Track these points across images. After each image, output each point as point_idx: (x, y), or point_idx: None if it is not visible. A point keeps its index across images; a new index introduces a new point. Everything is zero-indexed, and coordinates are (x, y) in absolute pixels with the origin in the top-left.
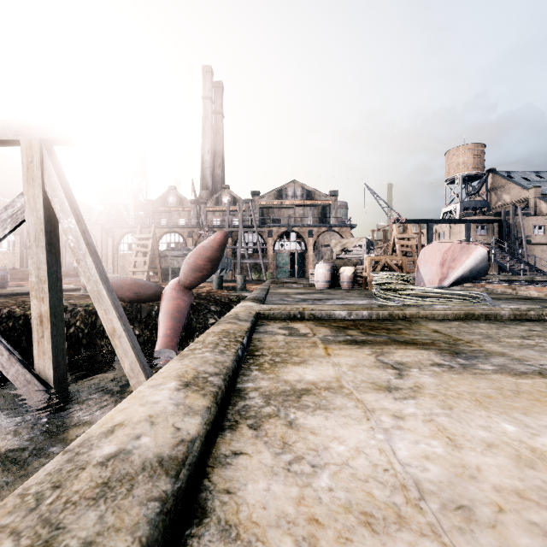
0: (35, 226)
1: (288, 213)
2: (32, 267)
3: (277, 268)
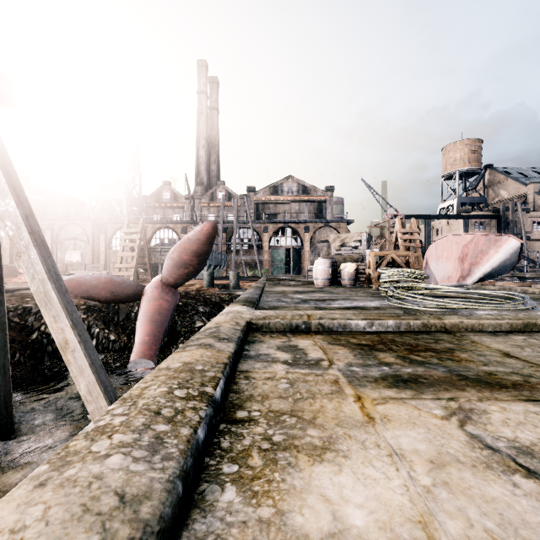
0: None
1: (284, 209)
2: None
3: (272, 265)
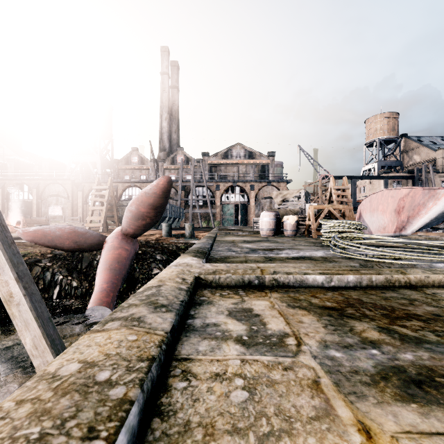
0: None
1: (233, 170)
2: None
3: (223, 217)
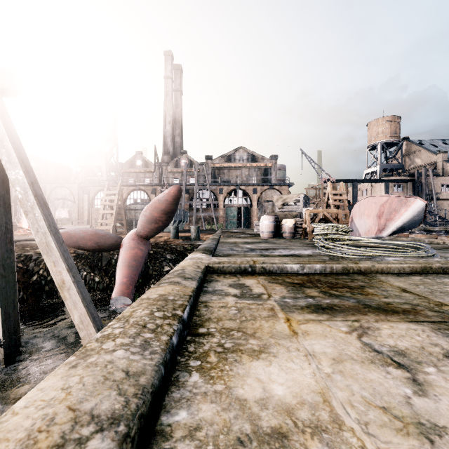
0: None
1: (236, 174)
2: None
3: (226, 220)
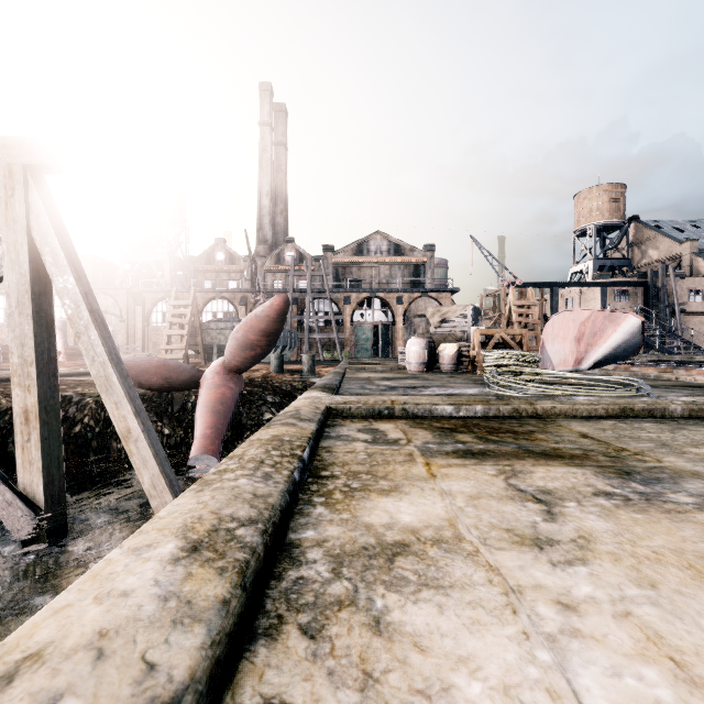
0: (17, 285)
1: (370, 273)
2: (13, 343)
3: (356, 345)
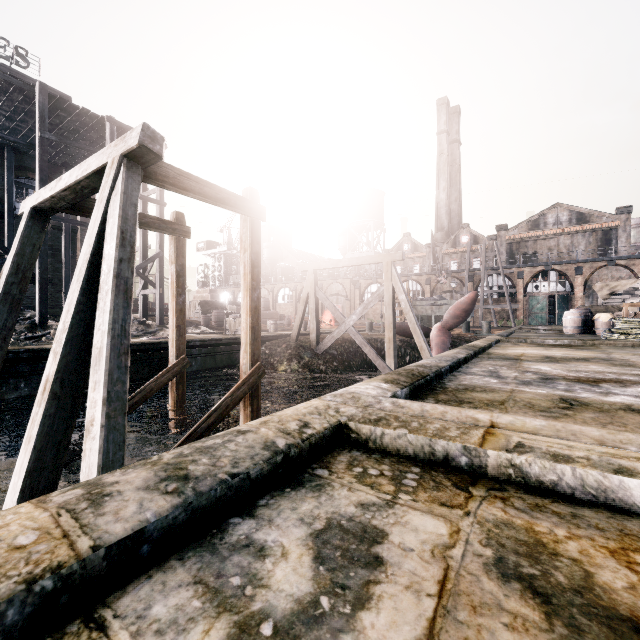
0: (388, 299)
1: (547, 245)
2: (386, 317)
3: (529, 314)
